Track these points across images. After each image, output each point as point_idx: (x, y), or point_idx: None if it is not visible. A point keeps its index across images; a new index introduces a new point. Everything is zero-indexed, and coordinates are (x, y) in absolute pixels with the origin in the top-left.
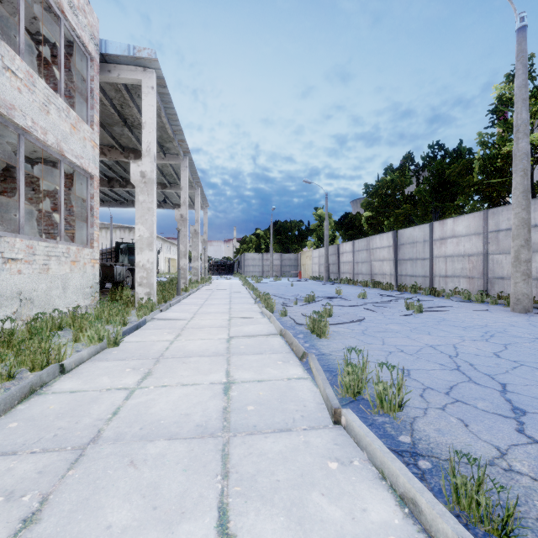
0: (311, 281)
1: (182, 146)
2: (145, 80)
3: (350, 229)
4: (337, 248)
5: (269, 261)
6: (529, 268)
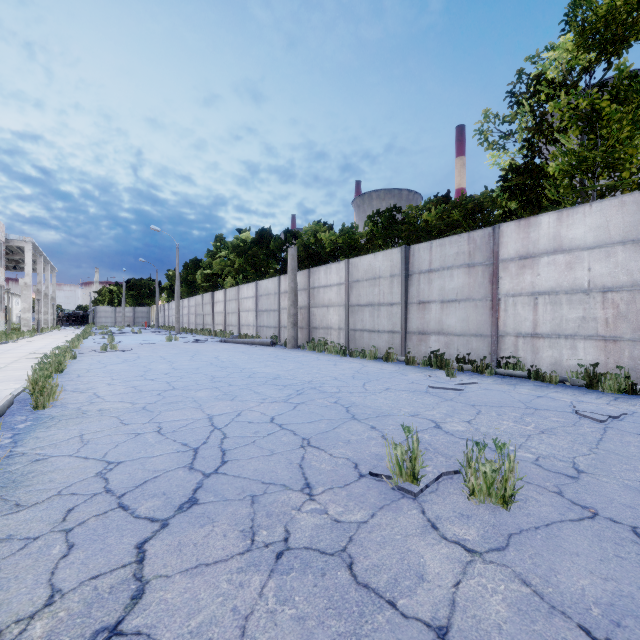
0: (148, 328)
1: (40, 253)
2: (27, 246)
3: None
4: (164, 306)
5: (122, 314)
6: (178, 320)
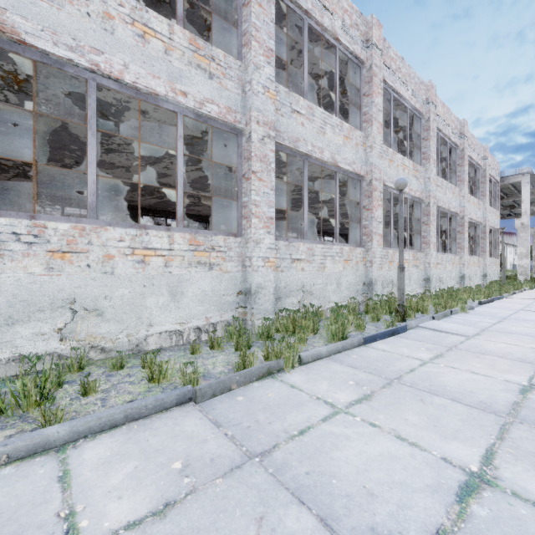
0: None
1: None
2: (523, 180)
3: None
4: None
5: None
6: None
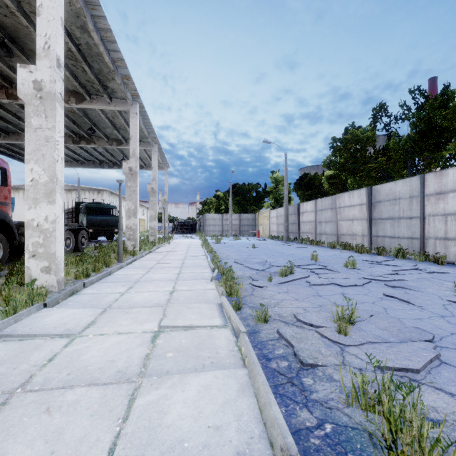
0: (270, 240)
1: (129, 86)
2: None
3: (309, 189)
4: (297, 208)
5: (228, 221)
6: None
